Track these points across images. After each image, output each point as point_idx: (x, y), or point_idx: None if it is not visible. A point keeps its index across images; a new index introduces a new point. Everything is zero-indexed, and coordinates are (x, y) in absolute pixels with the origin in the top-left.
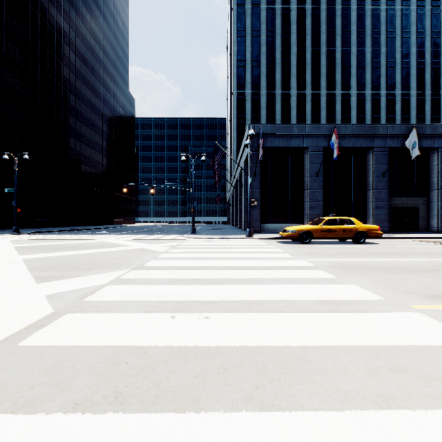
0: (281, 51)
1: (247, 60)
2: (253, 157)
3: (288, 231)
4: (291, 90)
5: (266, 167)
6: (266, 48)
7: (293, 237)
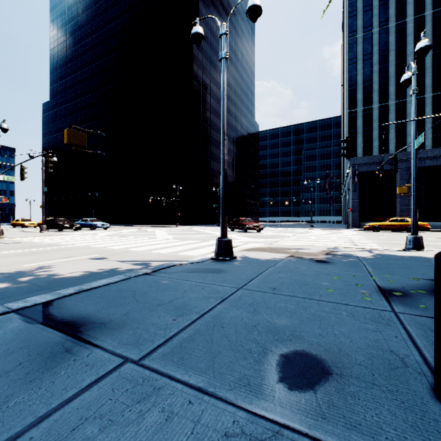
0: (395, 65)
1: (358, 82)
2: (353, 179)
3: (366, 225)
4: (407, 97)
5: (364, 184)
6: (379, 66)
7: (368, 228)
